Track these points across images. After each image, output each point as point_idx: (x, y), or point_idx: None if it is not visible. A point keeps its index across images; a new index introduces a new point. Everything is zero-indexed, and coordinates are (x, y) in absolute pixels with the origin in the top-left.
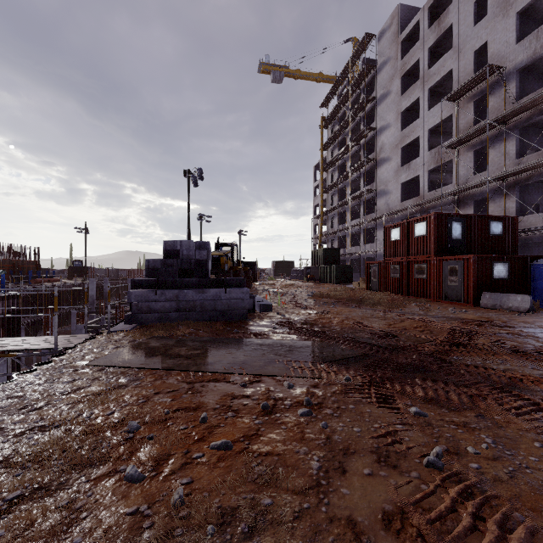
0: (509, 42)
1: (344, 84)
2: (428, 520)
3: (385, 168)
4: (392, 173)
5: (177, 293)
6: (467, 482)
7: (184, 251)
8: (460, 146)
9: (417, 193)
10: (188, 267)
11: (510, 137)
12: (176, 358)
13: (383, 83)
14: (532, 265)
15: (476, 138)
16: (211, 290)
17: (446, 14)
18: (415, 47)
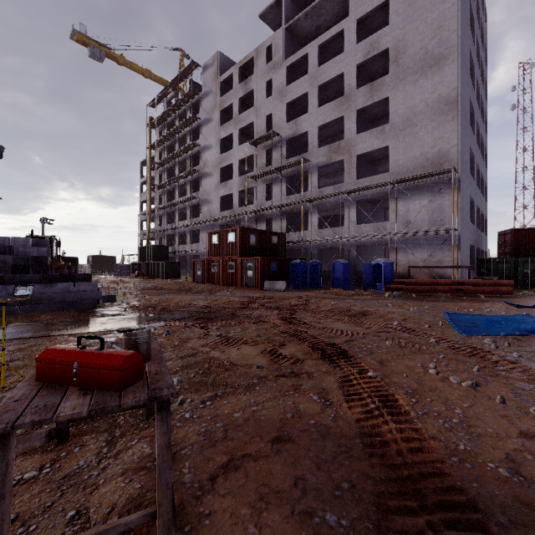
0: (283, 120)
1: (172, 94)
2: (214, 343)
3: (208, 181)
4: (214, 187)
5: None
6: (228, 336)
7: (20, 248)
8: (258, 178)
9: (232, 206)
10: (25, 263)
11: (284, 181)
12: (61, 330)
13: (206, 109)
14: (290, 264)
15: (267, 176)
16: (60, 284)
17: (250, 80)
18: (230, 93)
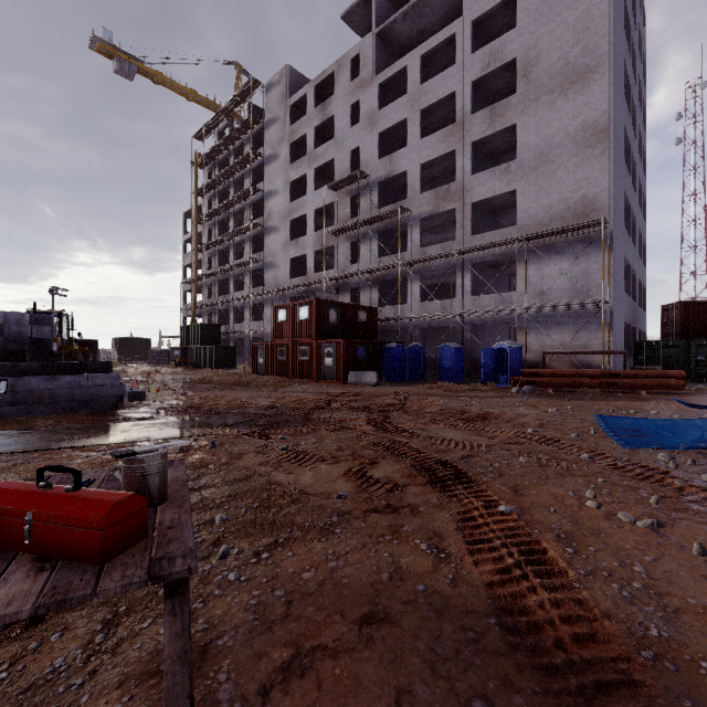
0: (374, 156)
1: (226, 122)
2: (278, 460)
3: (274, 238)
4: (281, 246)
5: (13, 381)
6: (297, 450)
7: (12, 326)
8: (340, 235)
9: (306, 271)
10: (19, 348)
11: (374, 238)
12: (64, 441)
13: (271, 142)
14: (382, 349)
15: (352, 231)
16: (67, 376)
17: (329, 103)
18: (303, 120)
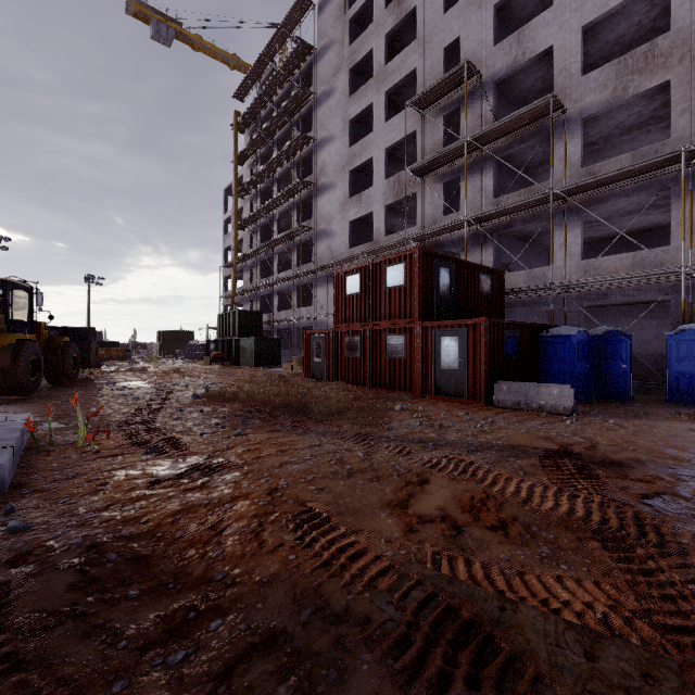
0: (486, 42)
1: (269, 70)
2: None
3: (328, 198)
4: (337, 206)
5: None
6: None
7: None
8: (426, 175)
9: (369, 239)
10: None
11: (487, 169)
12: None
13: (324, 76)
14: (543, 338)
15: (447, 166)
16: None
17: None
18: (368, 31)
